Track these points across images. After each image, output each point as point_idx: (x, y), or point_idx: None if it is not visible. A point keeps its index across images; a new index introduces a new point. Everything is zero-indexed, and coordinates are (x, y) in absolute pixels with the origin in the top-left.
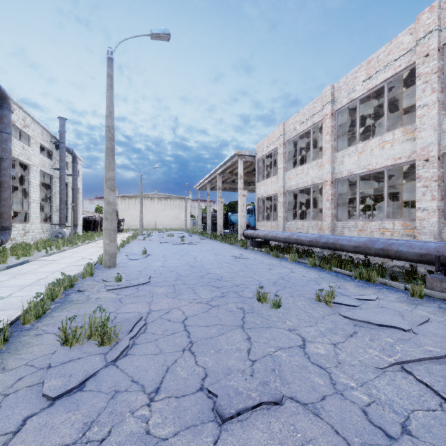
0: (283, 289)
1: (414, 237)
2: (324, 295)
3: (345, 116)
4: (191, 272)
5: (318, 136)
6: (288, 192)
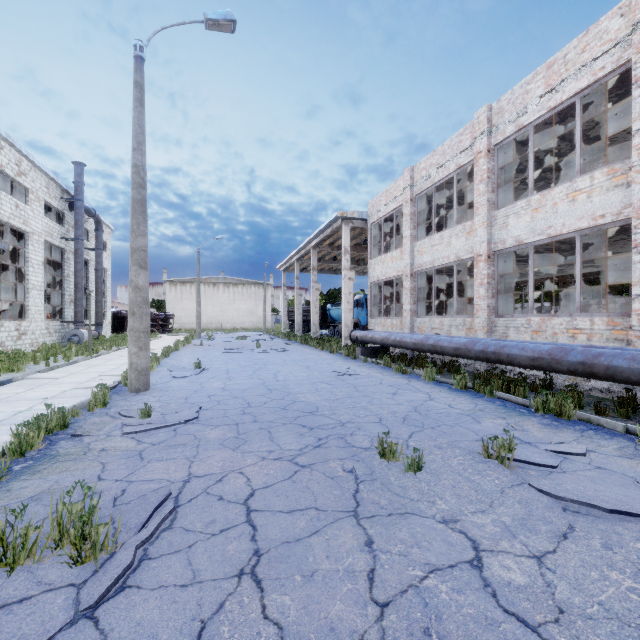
0: (421, 431)
1: (629, 344)
2: (495, 445)
3: (508, 156)
4: (267, 400)
5: (463, 187)
6: (419, 273)
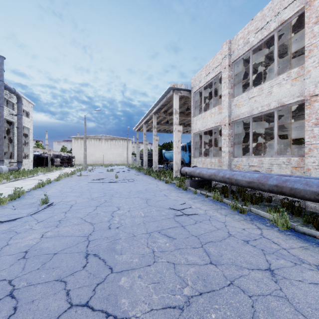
0: None
1: None
2: None
3: None
4: (55, 312)
5: (270, 55)
6: (234, 123)
